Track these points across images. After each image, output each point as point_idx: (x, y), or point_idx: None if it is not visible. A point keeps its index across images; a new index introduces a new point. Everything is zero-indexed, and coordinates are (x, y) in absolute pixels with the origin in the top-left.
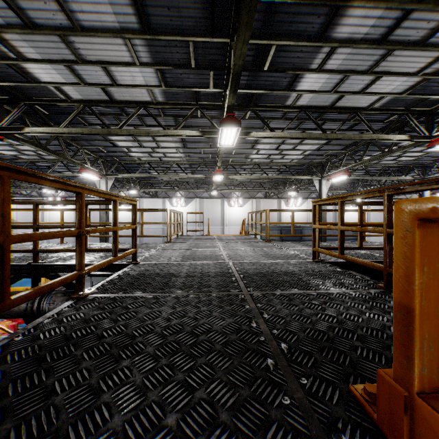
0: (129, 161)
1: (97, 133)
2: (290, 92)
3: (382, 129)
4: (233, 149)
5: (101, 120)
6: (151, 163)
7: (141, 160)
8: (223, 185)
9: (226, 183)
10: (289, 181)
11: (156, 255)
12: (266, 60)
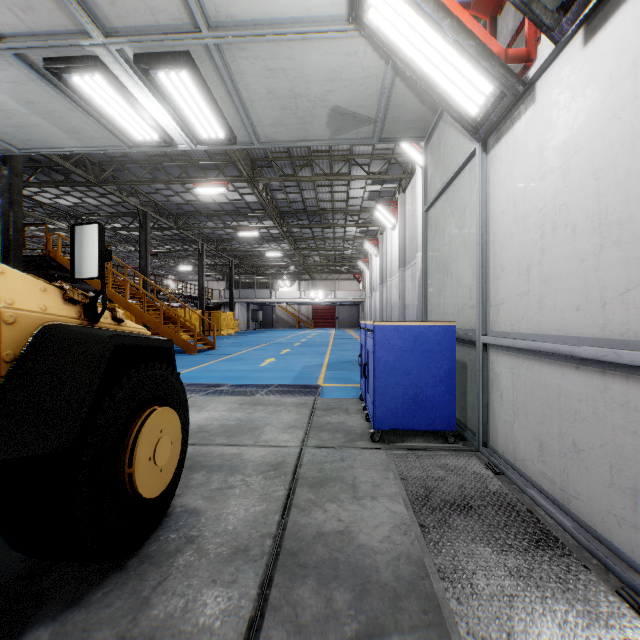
0: None
1: None
2: None
3: (50, 214)
4: None
5: None
6: None
7: None
8: None
9: None
10: None
11: None
12: None
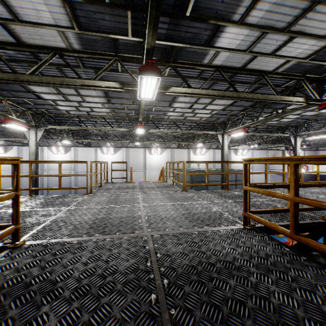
0: (59, 114)
1: (2, 78)
2: (209, 49)
3: None
4: (153, 107)
5: (8, 64)
6: (80, 117)
7: (70, 114)
8: (145, 137)
9: (148, 136)
10: (197, 135)
11: (60, 221)
12: (189, 2)
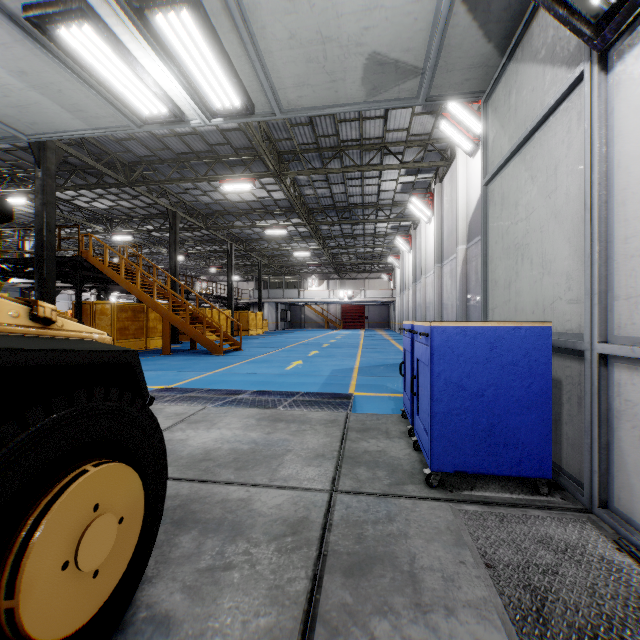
0: None
1: None
2: None
3: (88, 218)
4: None
5: None
6: None
7: None
8: None
9: None
10: None
11: None
12: None
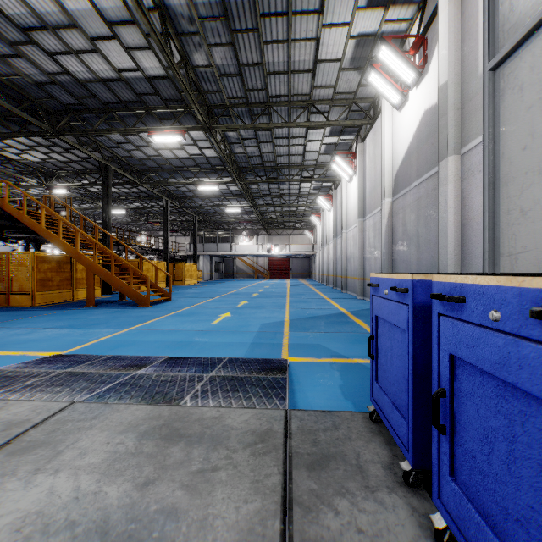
0: None
1: None
2: None
3: (22, 171)
4: None
5: None
6: None
7: None
8: None
9: None
10: None
11: None
12: None
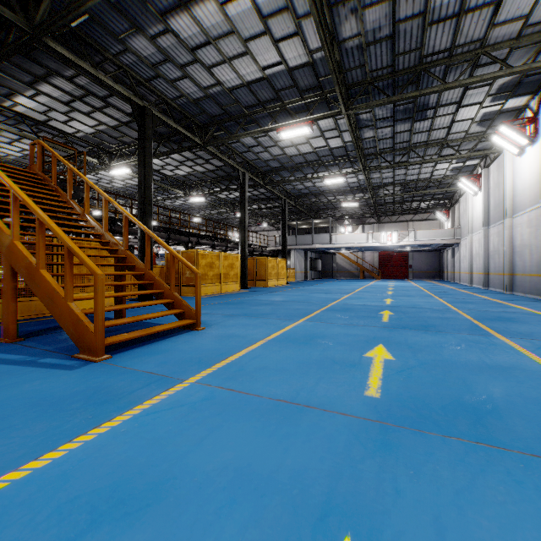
0: None
1: None
2: (9, 100)
3: (88, 153)
4: None
5: None
6: None
7: None
8: None
9: None
10: None
11: None
12: None
